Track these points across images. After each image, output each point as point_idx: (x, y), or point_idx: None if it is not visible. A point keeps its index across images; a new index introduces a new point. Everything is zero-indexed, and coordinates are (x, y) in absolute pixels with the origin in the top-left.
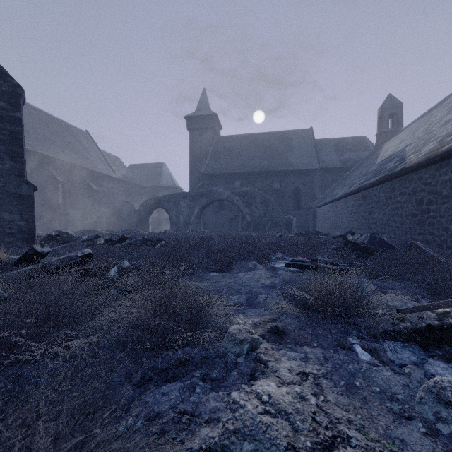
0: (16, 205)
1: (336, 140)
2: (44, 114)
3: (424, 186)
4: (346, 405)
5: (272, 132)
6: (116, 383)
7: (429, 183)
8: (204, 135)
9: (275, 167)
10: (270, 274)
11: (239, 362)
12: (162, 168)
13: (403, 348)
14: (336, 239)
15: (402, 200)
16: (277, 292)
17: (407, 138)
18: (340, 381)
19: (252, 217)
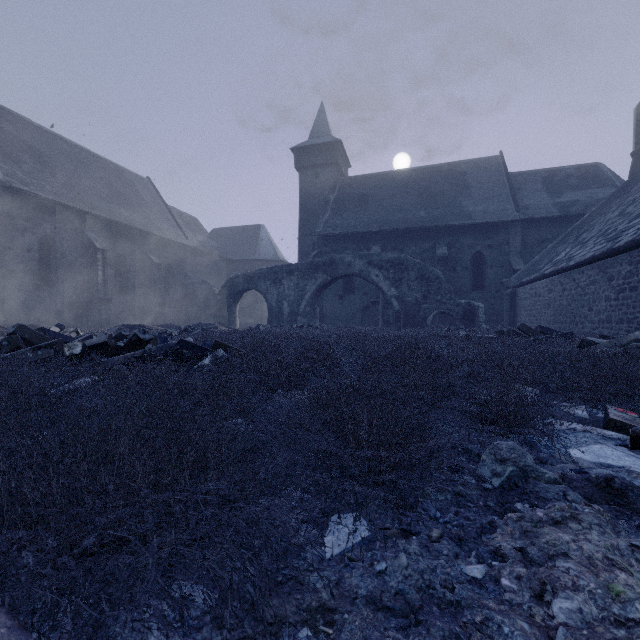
0: None
1: (546, 172)
2: (84, 152)
3: None
4: None
5: (433, 165)
6: None
7: None
8: (322, 176)
9: (439, 220)
10: None
11: None
12: (259, 232)
13: None
14: None
15: None
16: None
17: None
18: None
19: (402, 303)
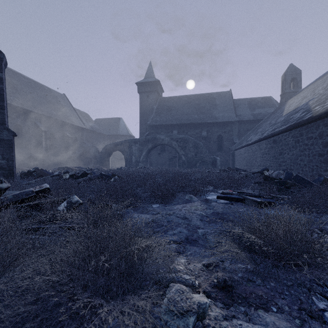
0: None
1: (249, 99)
2: (32, 81)
3: None
4: None
5: (201, 94)
6: None
7: None
8: (150, 97)
9: (203, 119)
10: (204, 206)
11: None
12: (119, 121)
13: None
14: (255, 174)
15: (309, 143)
16: (214, 225)
17: (308, 95)
18: None
19: (186, 157)
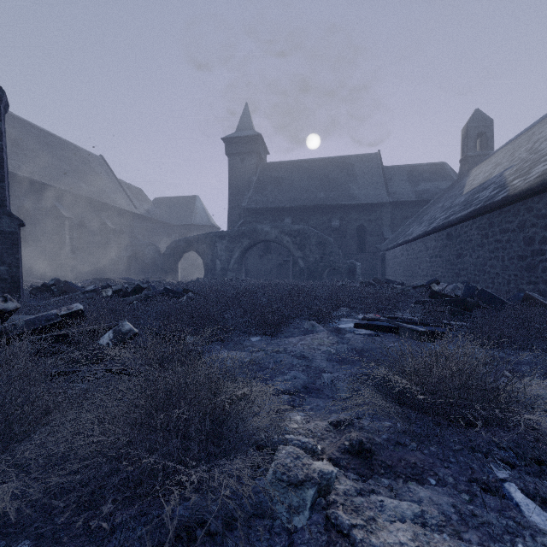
0: None
1: (409, 167)
2: (48, 135)
3: (536, 220)
4: None
5: (331, 157)
6: None
7: (543, 215)
8: (246, 162)
9: (334, 200)
10: (334, 339)
11: (298, 528)
12: (194, 202)
13: None
14: (417, 289)
15: (503, 239)
16: (348, 367)
17: (504, 161)
18: None
19: (306, 262)
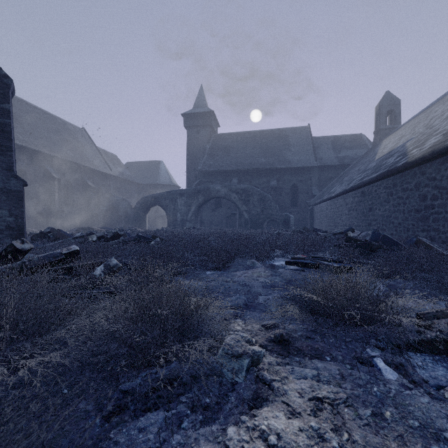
0: (4, 200)
1: (333, 137)
2: (40, 111)
3: (428, 181)
4: (378, 447)
5: (270, 129)
6: (82, 414)
7: (433, 177)
8: (201, 133)
9: (272, 164)
10: (269, 272)
11: (238, 382)
12: (159, 166)
13: (435, 363)
14: (336, 235)
15: (404, 196)
16: (278, 292)
17: (407, 134)
18: (365, 409)
19: (249, 214)
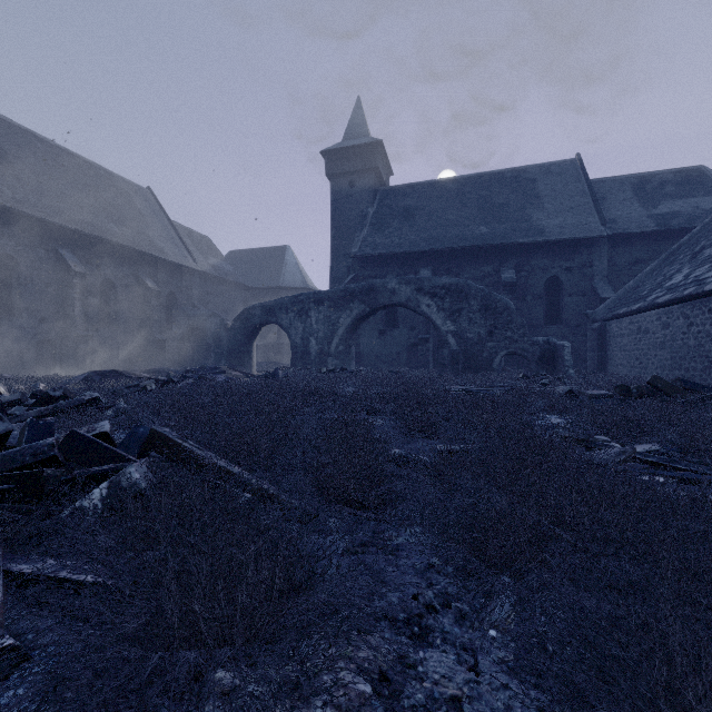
0: None
1: (635, 177)
2: (64, 153)
3: None
4: None
5: (494, 171)
6: None
7: None
8: (358, 185)
9: (504, 236)
10: None
11: None
12: (284, 255)
13: None
14: None
15: None
16: None
17: None
18: None
19: (461, 340)
